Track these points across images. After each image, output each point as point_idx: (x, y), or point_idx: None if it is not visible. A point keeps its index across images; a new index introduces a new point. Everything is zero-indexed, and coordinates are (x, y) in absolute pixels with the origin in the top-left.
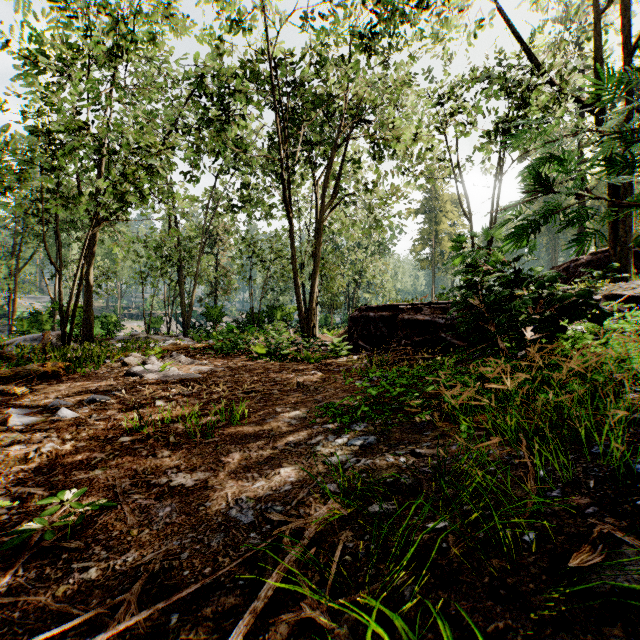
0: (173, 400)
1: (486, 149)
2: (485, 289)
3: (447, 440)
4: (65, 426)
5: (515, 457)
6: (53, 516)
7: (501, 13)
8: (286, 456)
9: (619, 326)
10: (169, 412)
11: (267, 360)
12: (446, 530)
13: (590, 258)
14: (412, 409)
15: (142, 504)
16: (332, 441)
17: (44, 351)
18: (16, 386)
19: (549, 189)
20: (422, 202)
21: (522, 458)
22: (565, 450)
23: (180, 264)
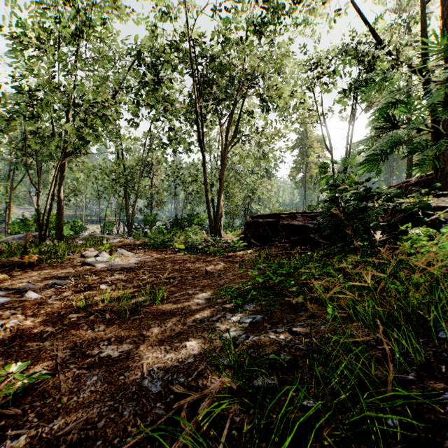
0: (113, 284)
1: (343, 101)
2: (344, 202)
3: (317, 320)
4: (30, 305)
5: (373, 338)
6: (2, 384)
7: (353, 5)
8: (192, 331)
9: (447, 230)
10: (108, 294)
11: (185, 253)
12: (319, 409)
13: (417, 180)
14: (289, 299)
15: (75, 373)
16: (228, 319)
17: (25, 247)
18: (1, 273)
19: (396, 125)
20: (297, 141)
21: (379, 340)
22: (414, 334)
23: (126, 185)
